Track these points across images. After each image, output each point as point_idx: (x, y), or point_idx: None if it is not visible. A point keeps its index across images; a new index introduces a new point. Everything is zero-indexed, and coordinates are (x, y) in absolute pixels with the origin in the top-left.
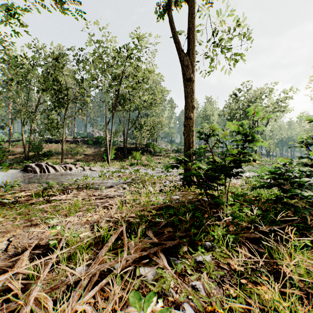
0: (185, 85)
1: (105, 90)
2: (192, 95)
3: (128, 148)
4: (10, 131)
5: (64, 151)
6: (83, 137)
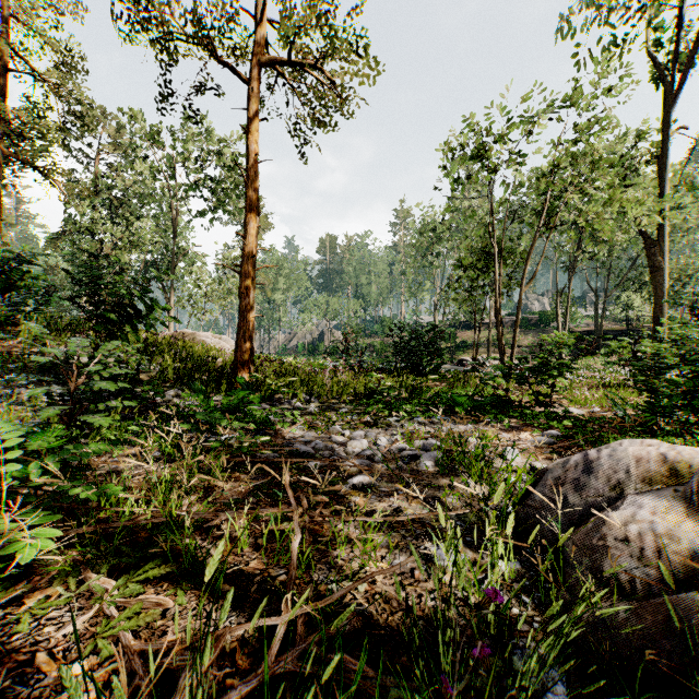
0: (653, 273)
1: (555, 241)
2: (663, 284)
3: (608, 332)
4: (416, 317)
5: (483, 342)
6: (510, 315)
